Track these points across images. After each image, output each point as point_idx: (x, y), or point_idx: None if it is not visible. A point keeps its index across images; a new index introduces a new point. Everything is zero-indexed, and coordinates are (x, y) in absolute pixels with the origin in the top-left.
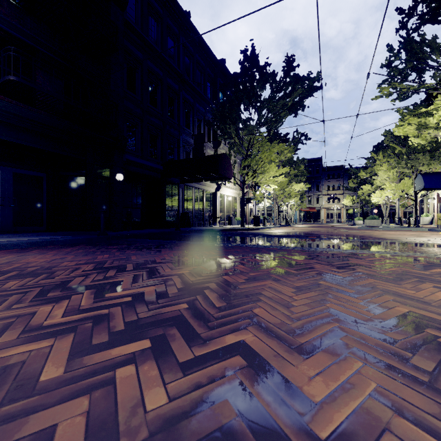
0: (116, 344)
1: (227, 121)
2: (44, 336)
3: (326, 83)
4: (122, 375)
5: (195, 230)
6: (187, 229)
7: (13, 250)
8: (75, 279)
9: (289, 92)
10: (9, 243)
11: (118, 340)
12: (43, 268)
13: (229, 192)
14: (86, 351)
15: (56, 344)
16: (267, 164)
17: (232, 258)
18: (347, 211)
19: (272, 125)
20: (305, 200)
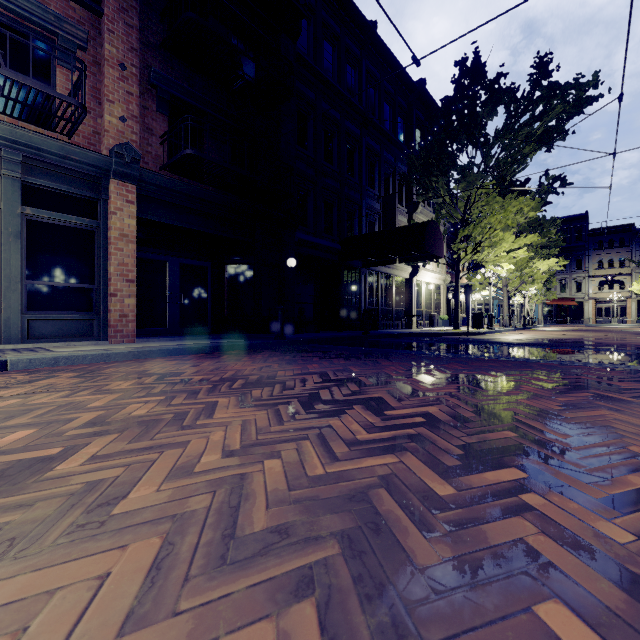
0: (476, 468)
1: (434, 172)
2: (376, 451)
3: (610, 88)
4: (534, 502)
5: (389, 334)
6: (377, 333)
7: (200, 355)
8: (319, 392)
9: (538, 114)
10: (194, 347)
11: (474, 465)
12: (264, 377)
13: (429, 278)
14: (448, 472)
15: (403, 460)
16: (497, 231)
17: (498, 376)
18: (639, 304)
19: (507, 170)
20: (554, 287)
